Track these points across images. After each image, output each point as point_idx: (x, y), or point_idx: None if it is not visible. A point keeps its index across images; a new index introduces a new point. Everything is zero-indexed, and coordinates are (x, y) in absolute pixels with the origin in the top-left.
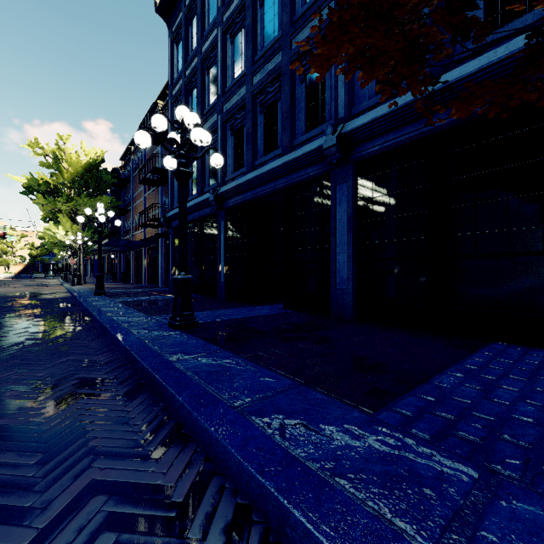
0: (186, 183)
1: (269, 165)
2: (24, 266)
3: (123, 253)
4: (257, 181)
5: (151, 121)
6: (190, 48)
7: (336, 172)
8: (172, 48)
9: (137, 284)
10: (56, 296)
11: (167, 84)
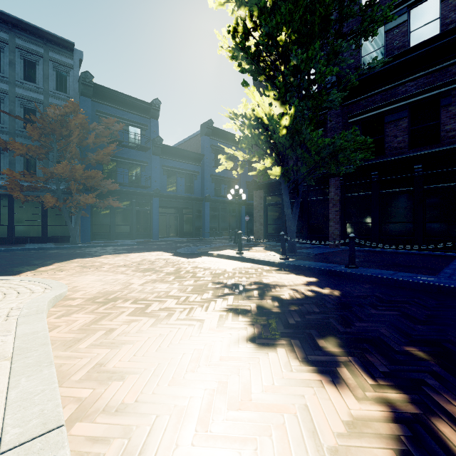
0: None
1: None
2: None
3: None
4: None
5: None
6: None
7: None
8: None
9: None
10: None
11: None
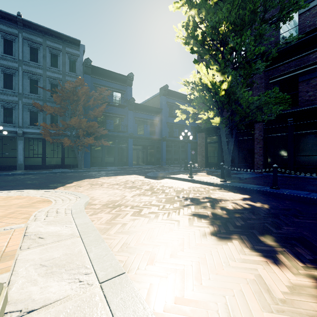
0: None
1: None
2: None
3: None
4: None
5: None
6: None
7: (19, 137)
8: None
9: None
10: None
11: None
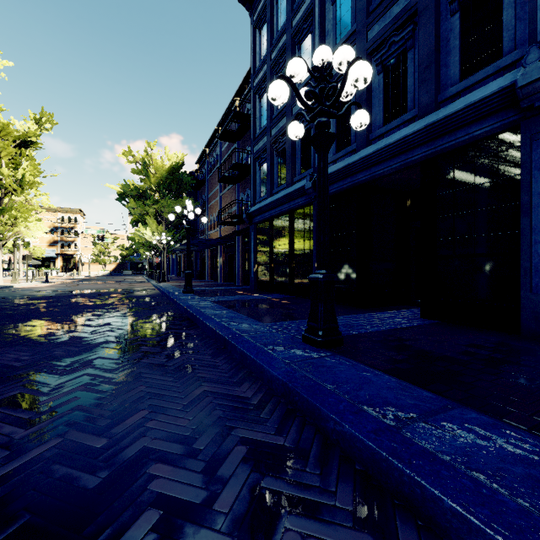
0: (328, 149)
1: (398, 133)
2: (116, 265)
3: (198, 252)
4: (377, 157)
5: (288, 67)
6: (276, 29)
7: (533, 121)
8: (254, 35)
9: (213, 281)
10: (148, 293)
11: (246, 78)
